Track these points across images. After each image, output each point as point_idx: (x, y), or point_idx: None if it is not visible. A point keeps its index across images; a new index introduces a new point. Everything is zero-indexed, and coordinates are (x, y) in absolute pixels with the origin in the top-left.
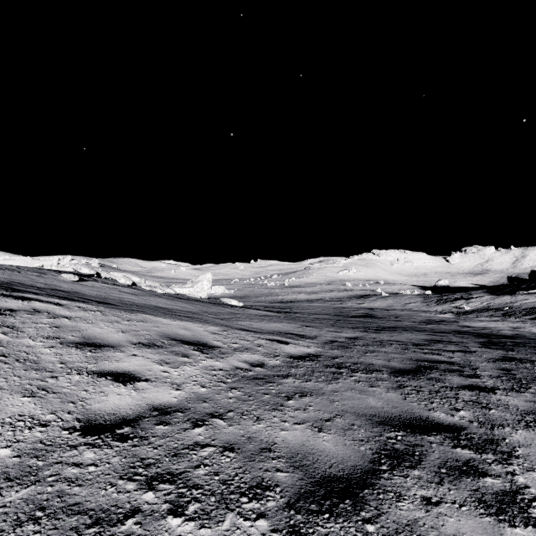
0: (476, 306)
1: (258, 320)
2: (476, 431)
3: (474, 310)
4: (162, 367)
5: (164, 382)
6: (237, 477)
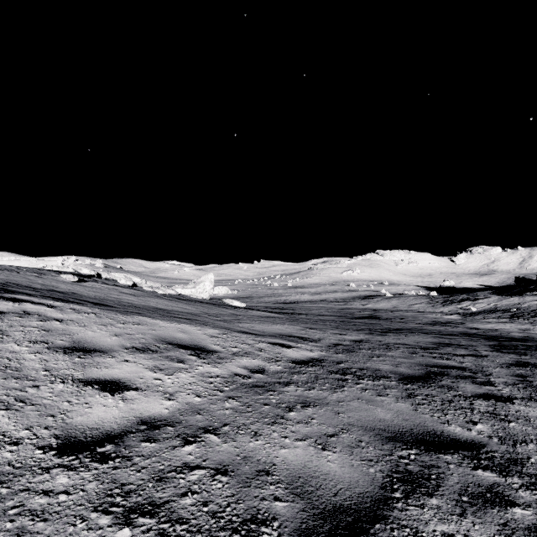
0: (482, 307)
1: (260, 322)
2: (496, 449)
3: (481, 311)
4: (154, 374)
5: (156, 391)
6: (229, 508)
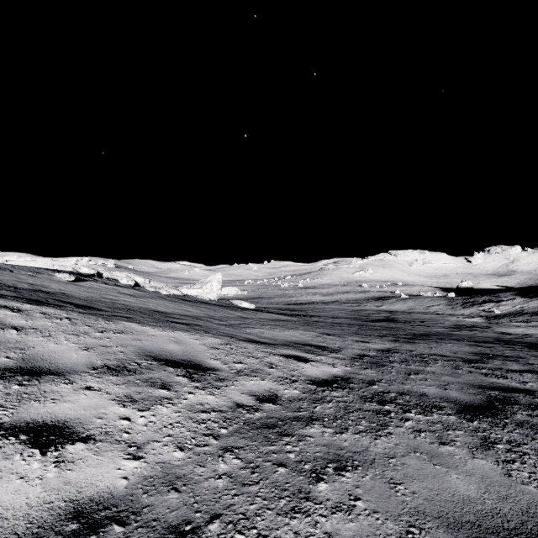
0: (507, 309)
1: (270, 326)
2: None
3: (506, 314)
4: (122, 409)
5: (116, 441)
6: None
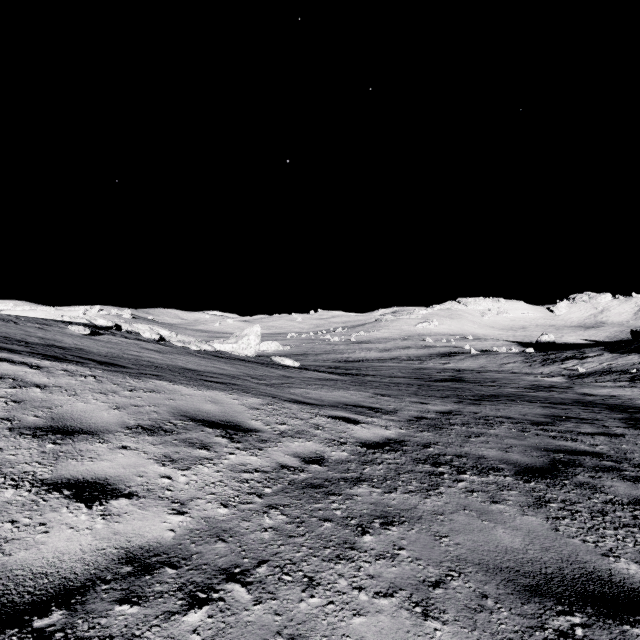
0: (593, 367)
1: (317, 386)
2: None
3: (591, 372)
4: (162, 468)
5: (160, 498)
6: None
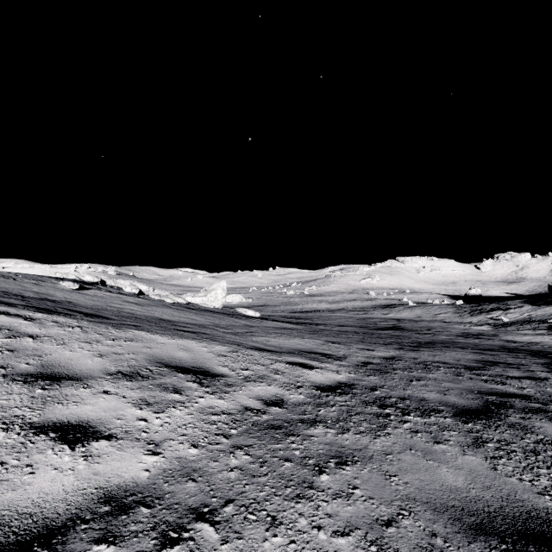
0: (515, 317)
1: (276, 335)
2: None
3: (514, 322)
4: (139, 411)
5: (136, 439)
6: None
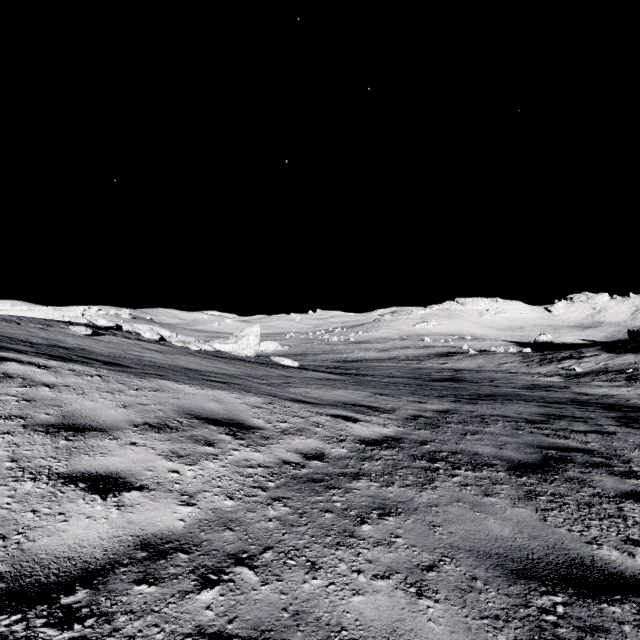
0: (590, 367)
1: (316, 386)
2: None
3: (588, 372)
4: (170, 463)
5: (169, 490)
6: None
